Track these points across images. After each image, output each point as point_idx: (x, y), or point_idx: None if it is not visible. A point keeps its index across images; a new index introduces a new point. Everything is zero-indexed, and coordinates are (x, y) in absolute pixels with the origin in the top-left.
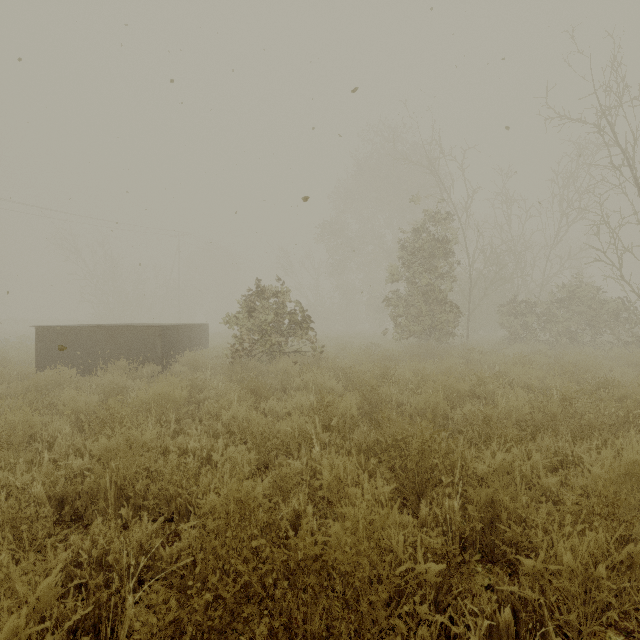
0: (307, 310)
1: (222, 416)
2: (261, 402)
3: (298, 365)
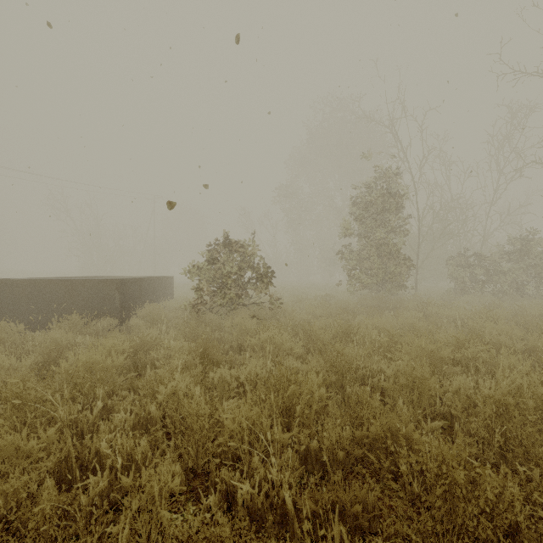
0: (264, 263)
1: (157, 395)
2: (209, 371)
3: (255, 321)
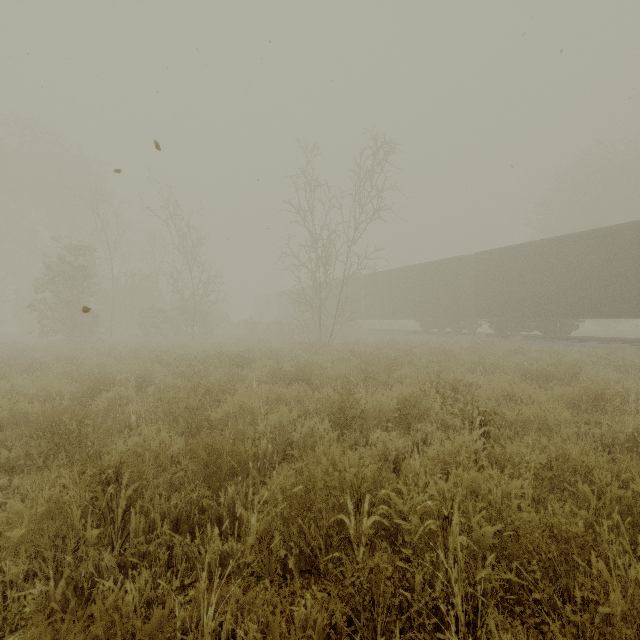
0: None
1: None
2: None
3: None
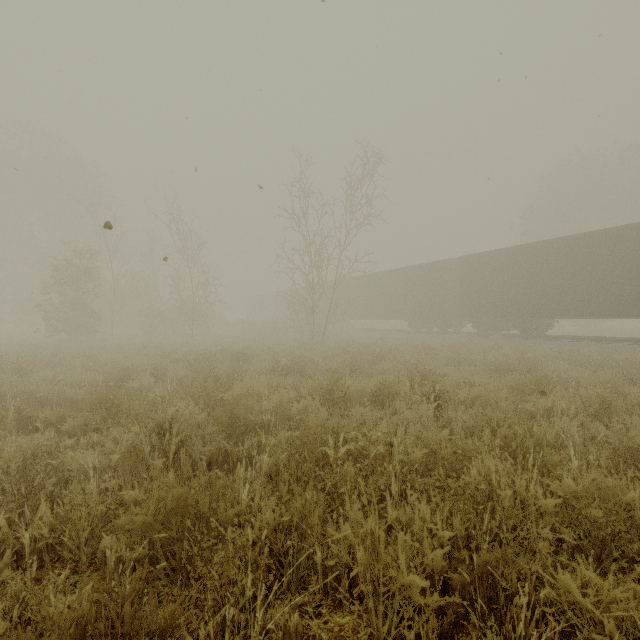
0: None
1: None
2: None
3: None
